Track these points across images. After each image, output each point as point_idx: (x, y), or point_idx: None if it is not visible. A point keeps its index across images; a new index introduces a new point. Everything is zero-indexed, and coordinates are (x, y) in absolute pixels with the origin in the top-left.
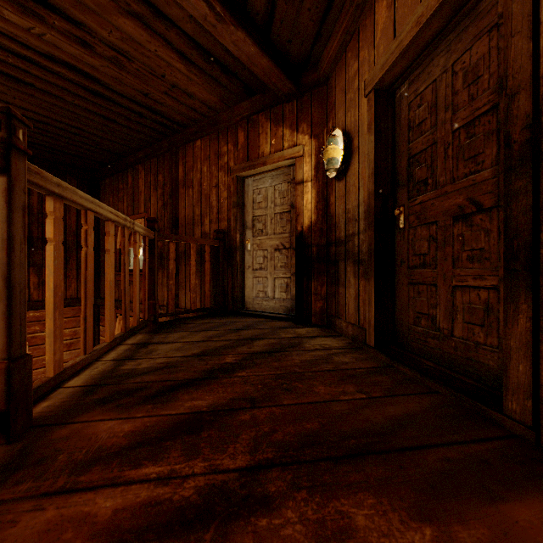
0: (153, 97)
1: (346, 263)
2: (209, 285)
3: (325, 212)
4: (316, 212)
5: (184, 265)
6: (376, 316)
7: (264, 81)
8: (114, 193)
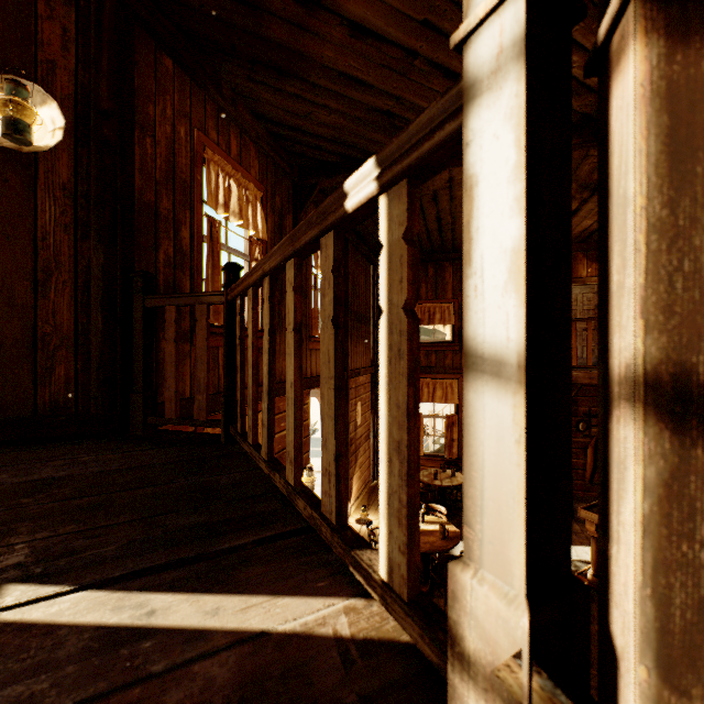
0: None
1: None
2: None
3: None
4: None
5: None
6: None
7: None
8: None
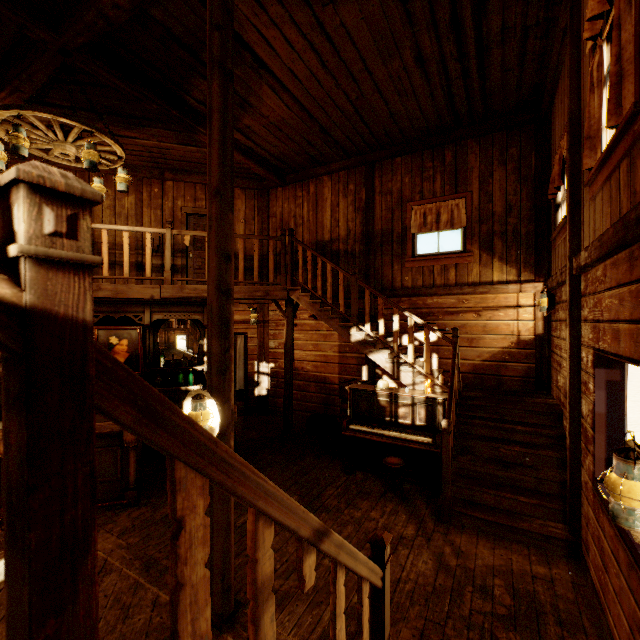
0: None
1: None
2: None
3: None
4: None
5: None
6: None
7: None
8: None
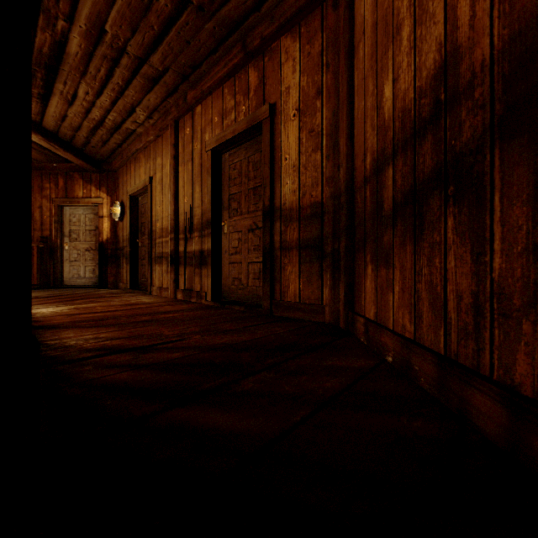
0: None
1: (123, 258)
2: (36, 270)
3: (115, 234)
4: (110, 233)
5: None
6: (131, 277)
7: (80, 165)
8: None
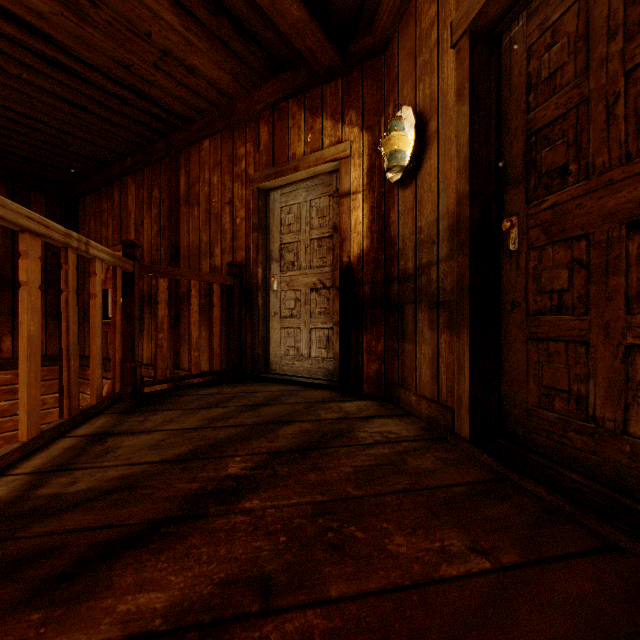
0: (138, 71)
1: (416, 307)
2: (218, 339)
3: (382, 235)
4: (369, 236)
5: (187, 311)
6: (471, 390)
7: (295, 43)
8: (97, 215)
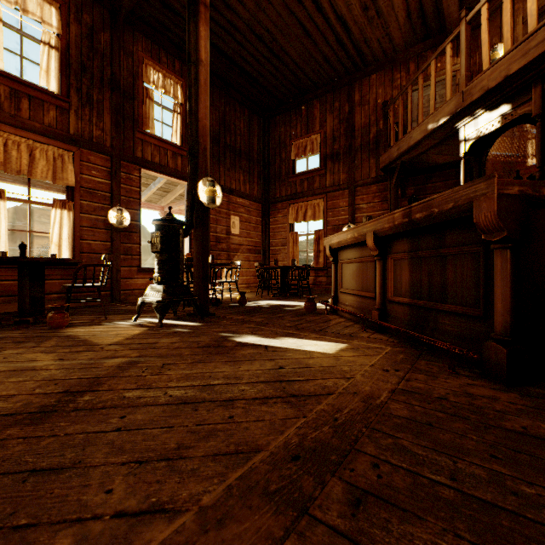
0: (368, 43)
1: None
2: None
3: None
4: None
5: (360, 154)
6: None
7: (447, 27)
8: (286, 124)
